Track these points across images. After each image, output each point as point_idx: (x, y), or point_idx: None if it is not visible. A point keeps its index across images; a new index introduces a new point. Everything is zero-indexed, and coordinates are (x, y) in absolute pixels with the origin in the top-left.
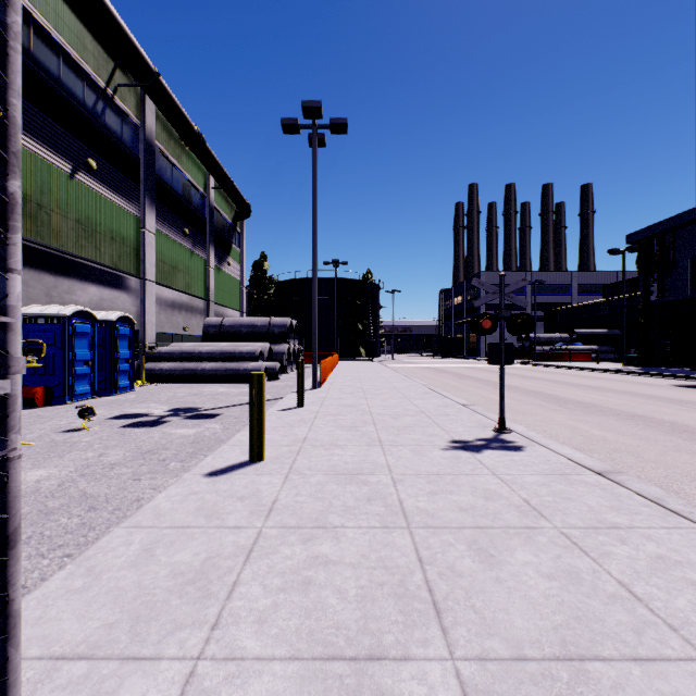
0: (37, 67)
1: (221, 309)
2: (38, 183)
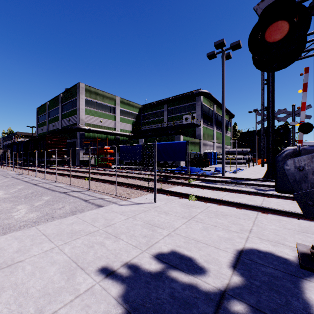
0: (204, 112)
1: (226, 146)
2: (204, 130)
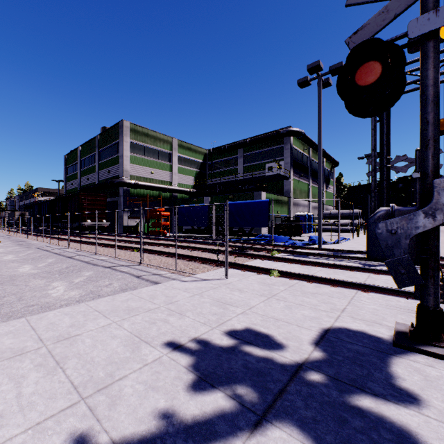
0: (295, 159)
1: (326, 206)
2: (295, 185)
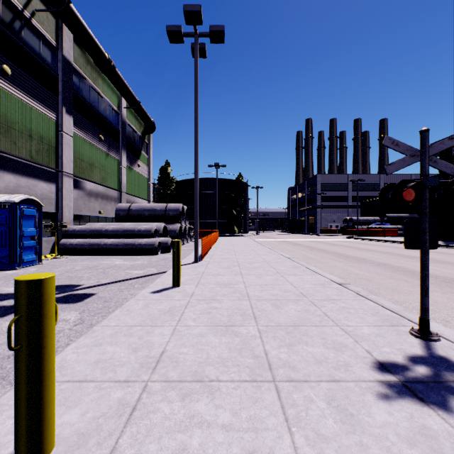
0: None
1: (132, 198)
2: None
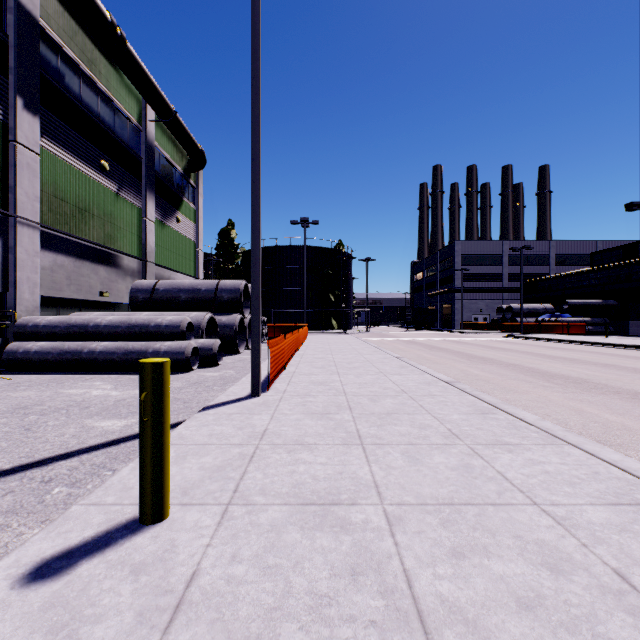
0: None
1: (166, 272)
2: None
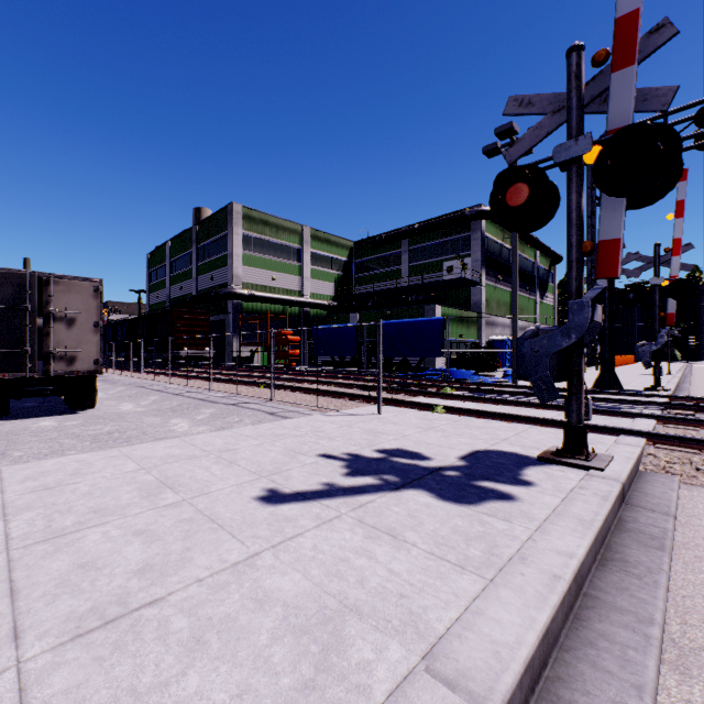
0: (489, 254)
1: None
2: (489, 293)
